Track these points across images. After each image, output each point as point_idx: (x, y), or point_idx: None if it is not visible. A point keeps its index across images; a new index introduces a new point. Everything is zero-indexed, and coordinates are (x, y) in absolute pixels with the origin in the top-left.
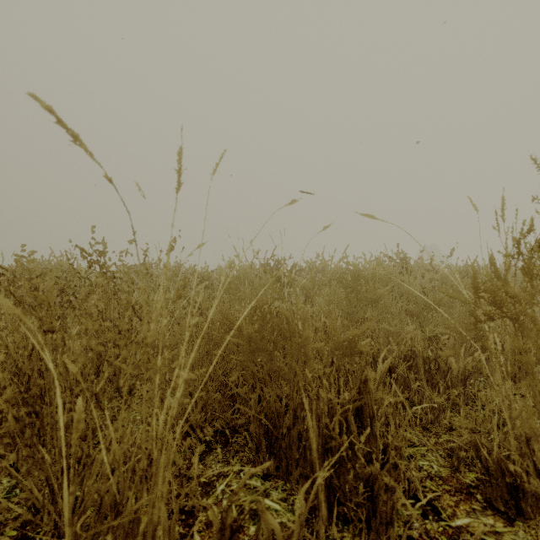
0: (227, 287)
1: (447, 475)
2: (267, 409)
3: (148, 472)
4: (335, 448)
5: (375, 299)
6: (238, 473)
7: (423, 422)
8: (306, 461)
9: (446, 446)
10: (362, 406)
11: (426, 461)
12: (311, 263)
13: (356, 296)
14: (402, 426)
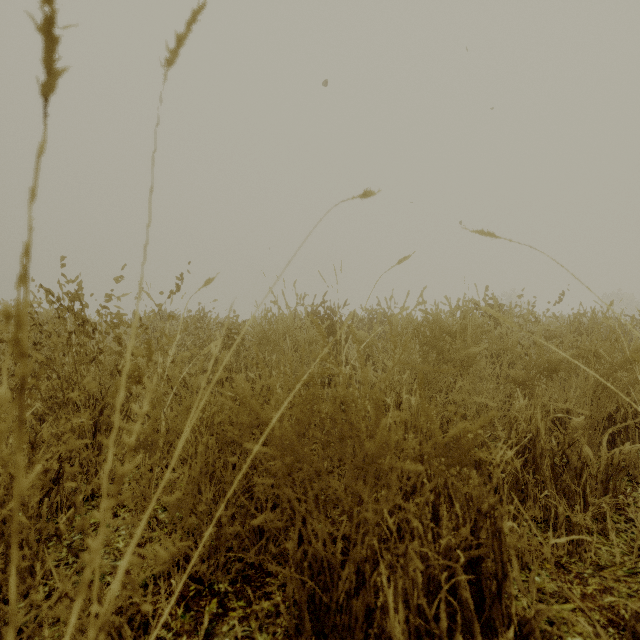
0: (262, 343)
1: None
2: (316, 554)
3: None
4: None
5: (467, 361)
6: None
7: (556, 554)
8: None
9: (602, 603)
10: (480, 556)
11: (578, 637)
12: (371, 312)
13: (437, 356)
14: (532, 570)
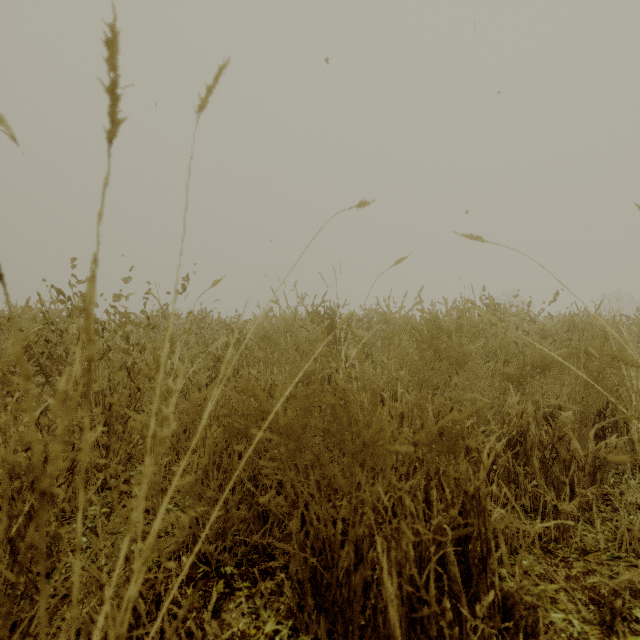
0: (263, 342)
1: (598, 639)
2: (316, 535)
3: (130, 639)
4: (432, 620)
5: (462, 359)
6: (272, 638)
7: (544, 540)
8: (382, 633)
9: (585, 583)
10: (467, 535)
11: (560, 613)
12: (371, 311)
13: (434, 355)
14: (519, 553)
